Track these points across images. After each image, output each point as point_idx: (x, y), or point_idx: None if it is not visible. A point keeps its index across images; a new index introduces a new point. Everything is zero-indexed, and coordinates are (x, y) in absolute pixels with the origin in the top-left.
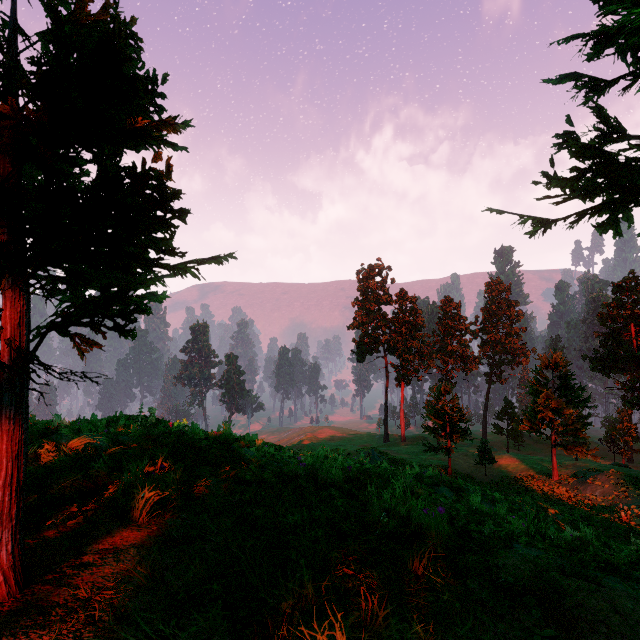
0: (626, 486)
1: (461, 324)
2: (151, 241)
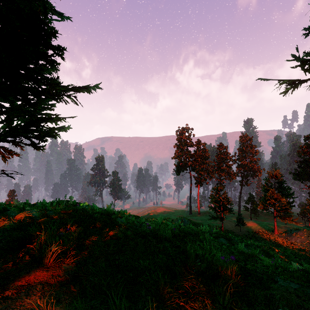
0: None
1: (227, 156)
2: (43, 77)
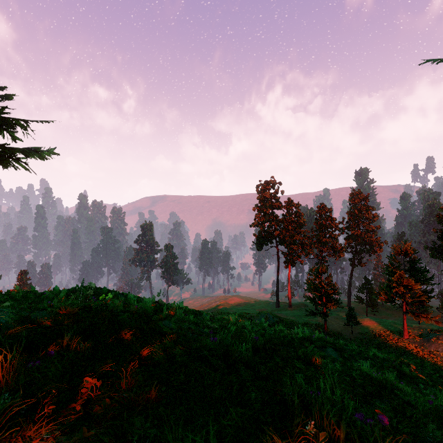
0: None
1: (332, 223)
2: None
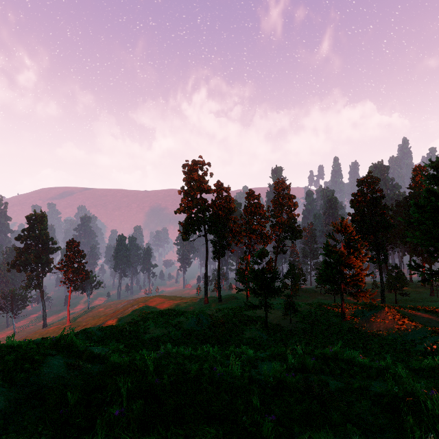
0: (402, 320)
1: (261, 209)
2: None
